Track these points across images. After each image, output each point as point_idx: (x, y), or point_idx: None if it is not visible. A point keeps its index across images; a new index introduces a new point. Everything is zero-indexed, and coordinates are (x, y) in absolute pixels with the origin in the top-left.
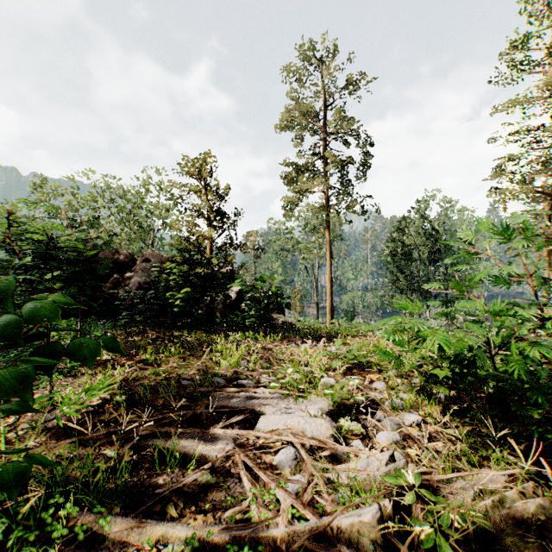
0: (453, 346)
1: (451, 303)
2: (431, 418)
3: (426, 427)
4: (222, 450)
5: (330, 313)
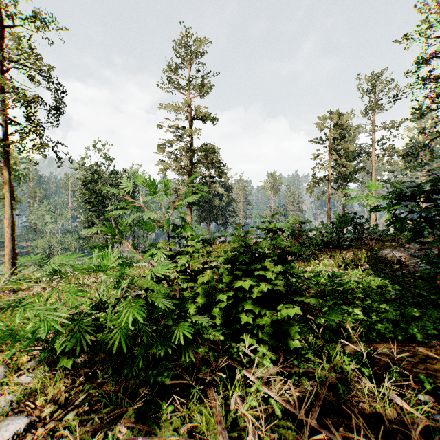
0: (30, 333)
1: (104, 247)
2: (48, 409)
3: (33, 432)
4: None
5: (12, 261)
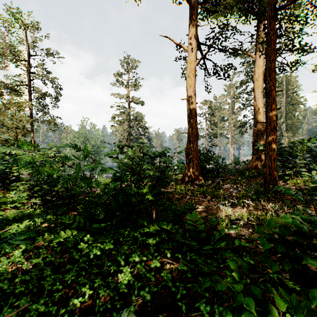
0: None
1: None
2: None
3: None
4: None
5: None
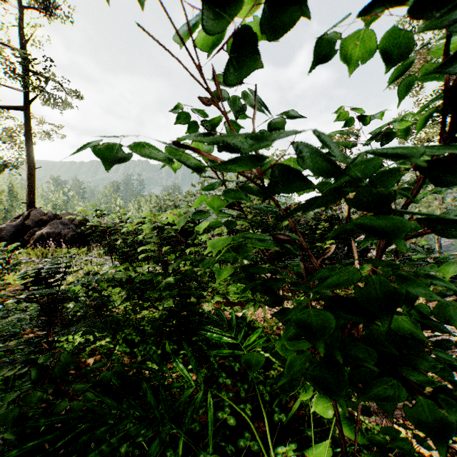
0: None
1: None
2: None
3: None
4: (454, 375)
5: None
